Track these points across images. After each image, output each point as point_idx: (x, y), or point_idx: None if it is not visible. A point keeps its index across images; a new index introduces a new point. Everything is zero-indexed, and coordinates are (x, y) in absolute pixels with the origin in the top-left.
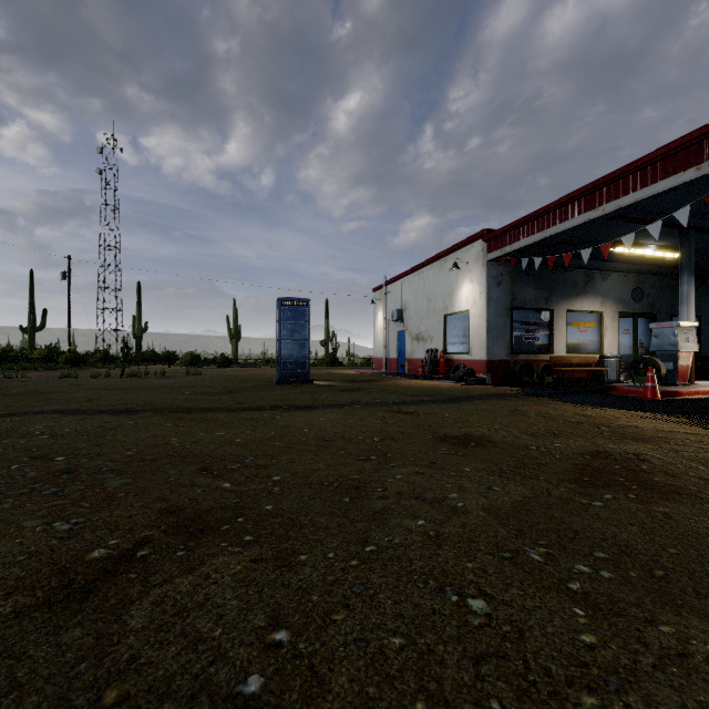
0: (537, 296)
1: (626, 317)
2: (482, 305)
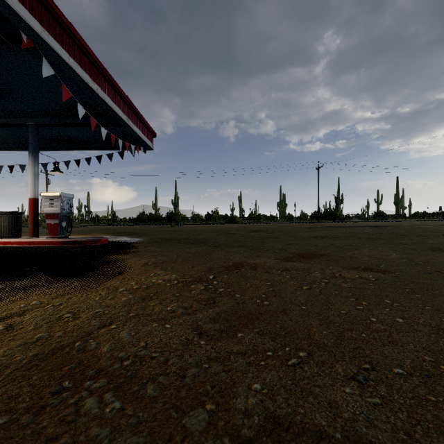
0: None
1: None
2: None
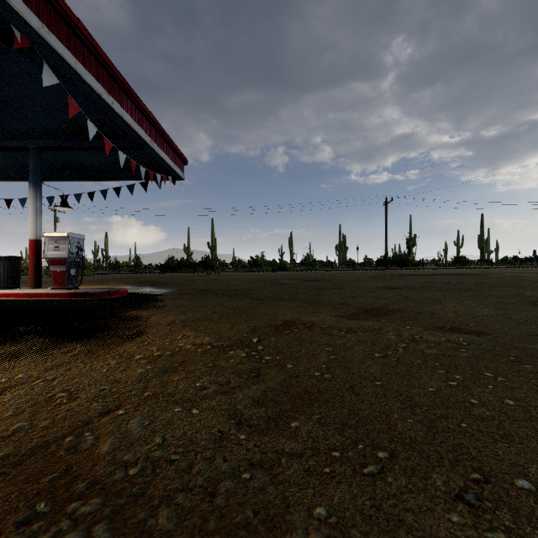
0: None
1: None
2: None
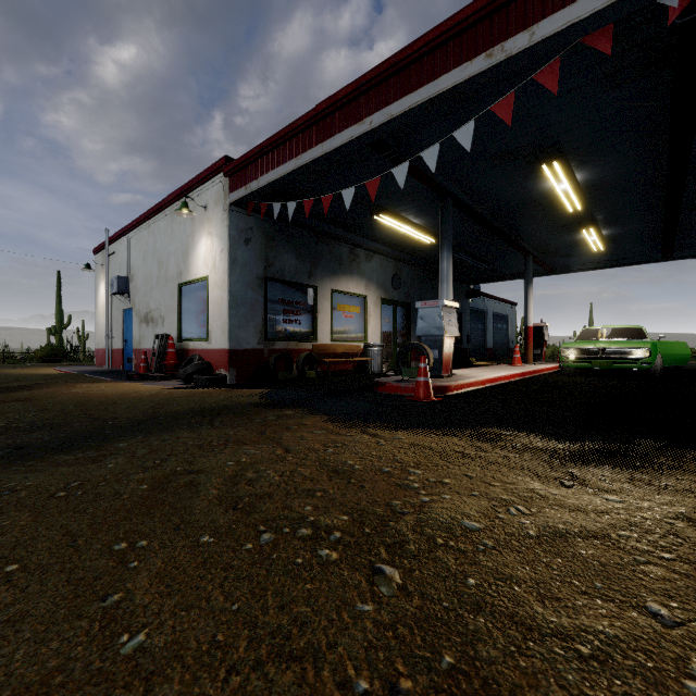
0: (299, 267)
1: (387, 304)
2: (223, 268)
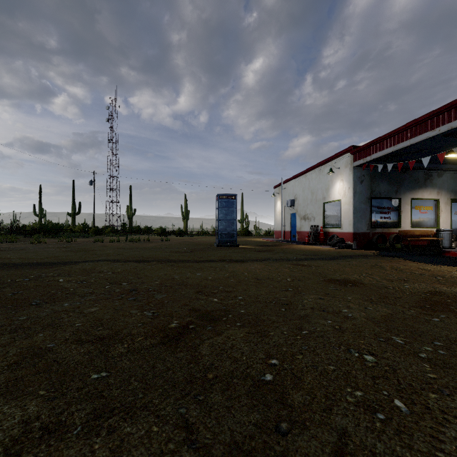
0: (389, 189)
1: (456, 202)
2: (350, 196)
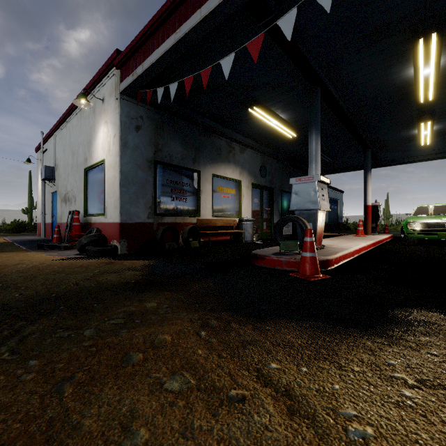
0: (185, 154)
1: (256, 188)
2: (115, 151)
